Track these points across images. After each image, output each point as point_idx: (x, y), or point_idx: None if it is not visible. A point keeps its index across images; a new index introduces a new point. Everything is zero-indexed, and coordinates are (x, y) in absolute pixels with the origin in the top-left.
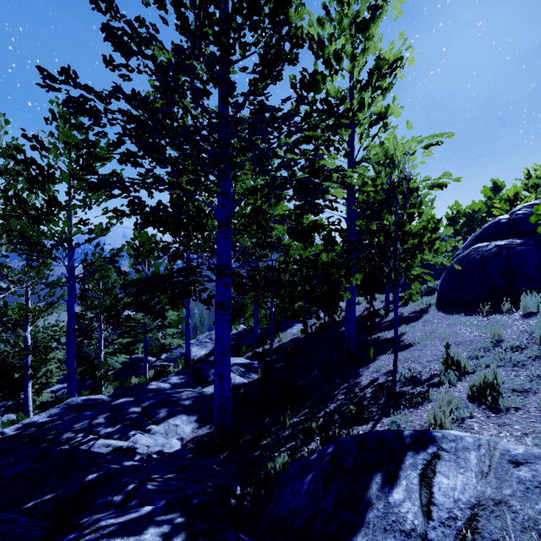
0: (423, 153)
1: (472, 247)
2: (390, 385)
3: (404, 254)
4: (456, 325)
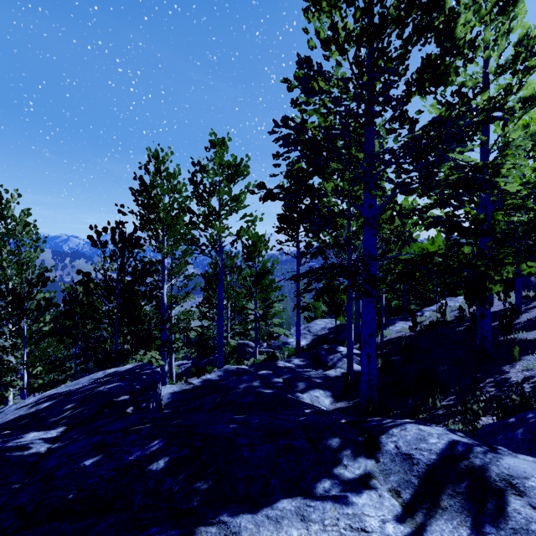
0: None
1: None
2: None
3: None
4: None
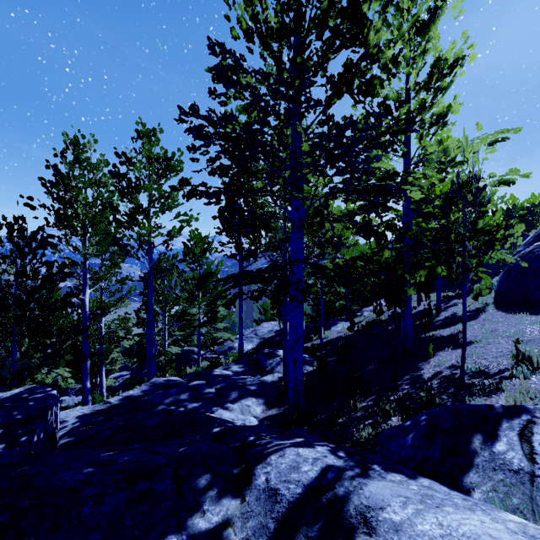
0: (486, 150)
1: (535, 243)
2: (457, 378)
3: (475, 250)
4: (520, 324)
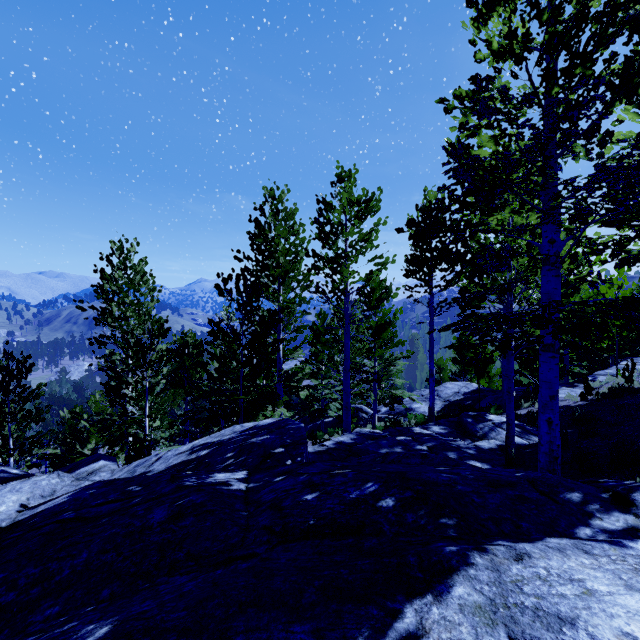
0: None
1: None
2: None
3: None
4: None
